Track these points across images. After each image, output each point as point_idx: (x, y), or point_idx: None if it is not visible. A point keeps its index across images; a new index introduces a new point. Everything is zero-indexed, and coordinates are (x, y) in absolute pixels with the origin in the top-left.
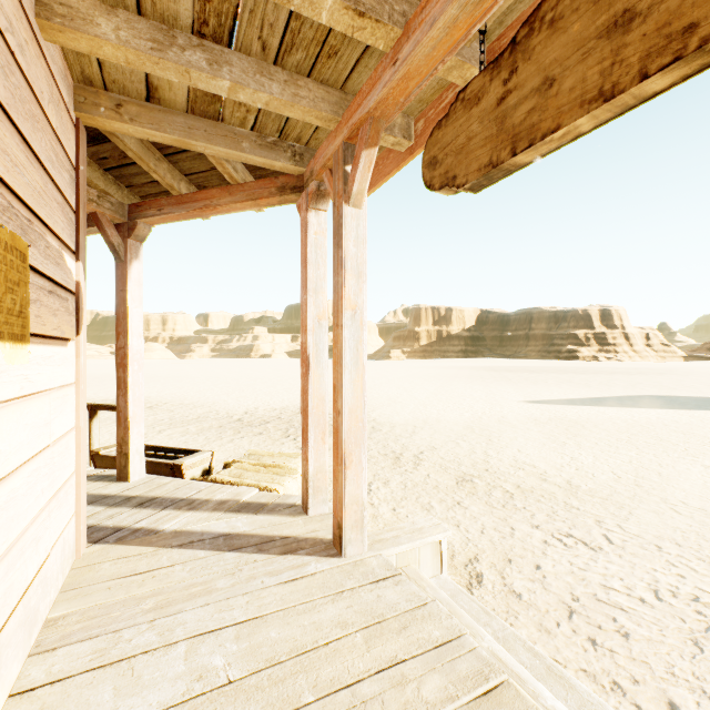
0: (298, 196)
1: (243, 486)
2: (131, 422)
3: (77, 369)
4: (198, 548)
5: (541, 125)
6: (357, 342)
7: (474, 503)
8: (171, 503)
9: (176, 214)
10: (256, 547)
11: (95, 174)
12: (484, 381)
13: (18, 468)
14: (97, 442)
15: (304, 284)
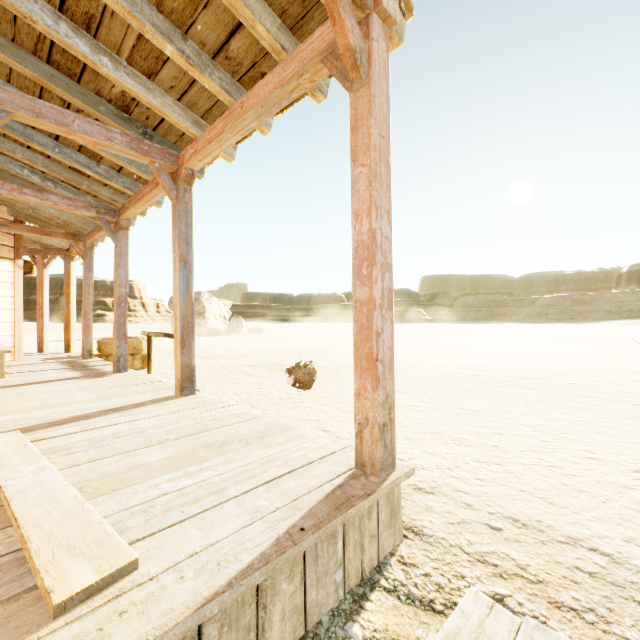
0: None
1: None
2: None
3: None
4: None
5: None
6: None
7: None
8: None
9: None
10: None
11: None
12: None
13: None
14: None
15: None
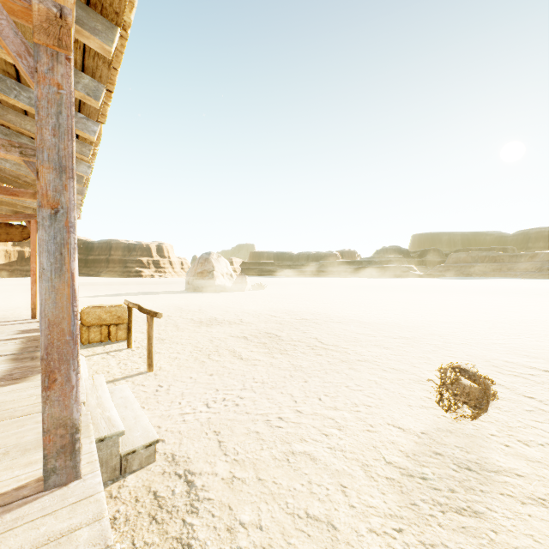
0: None
1: None
2: None
3: None
4: None
5: (0, 240)
6: None
7: None
8: None
9: None
10: None
11: None
12: None
13: None
14: None
15: None
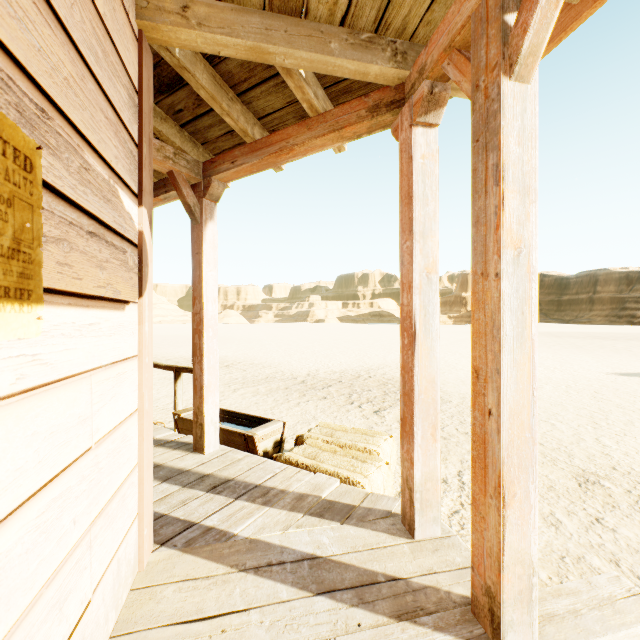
0: (395, 115)
1: (321, 474)
2: (206, 391)
3: (139, 339)
4: (277, 579)
5: None
6: (522, 300)
7: (622, 522)
8: (244, 490)
9: (250, 164)
10: (355, 593)
11: (172, 131)
12: (549, 347)
13: (9, 515)
14: (180, 402)
15: (406, 227)
